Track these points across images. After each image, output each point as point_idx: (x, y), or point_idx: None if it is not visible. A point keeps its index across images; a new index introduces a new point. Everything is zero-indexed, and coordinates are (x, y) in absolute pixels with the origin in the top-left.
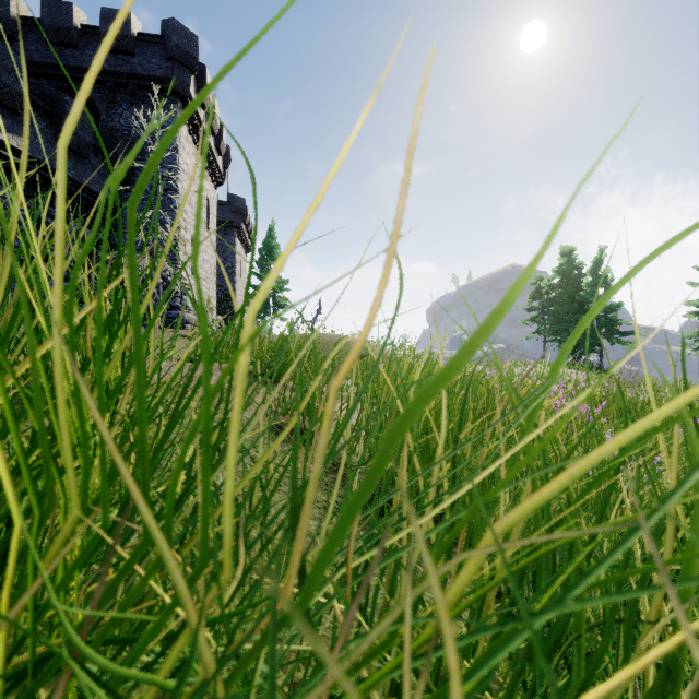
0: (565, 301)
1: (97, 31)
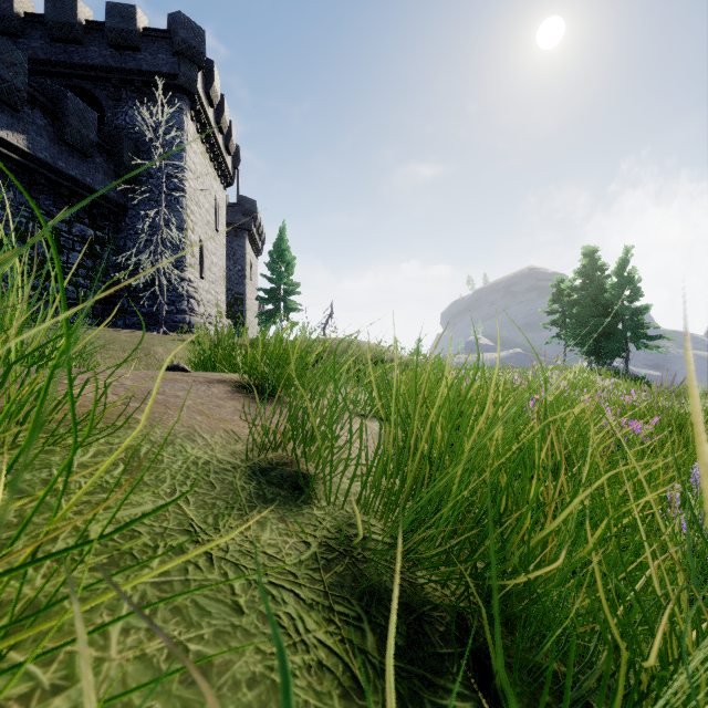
0: (588, 304)
1: (102, 26)
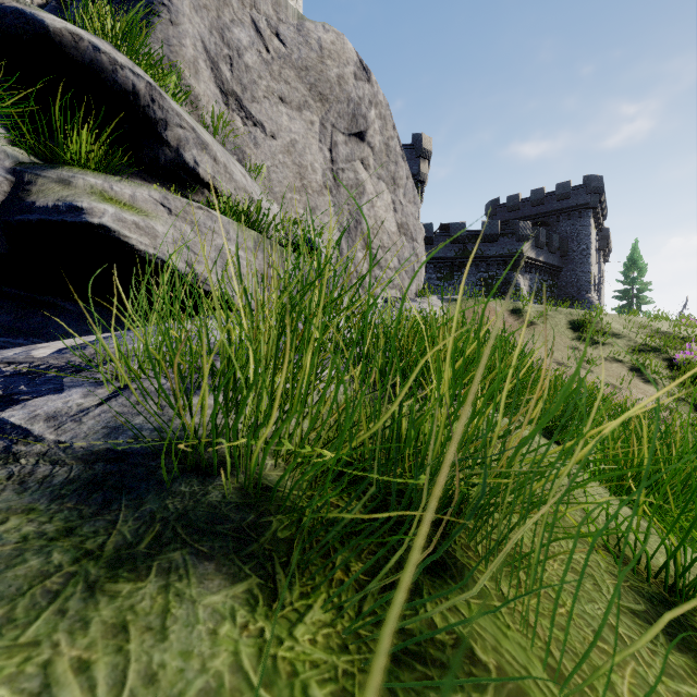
0: None
1: (552, 193)
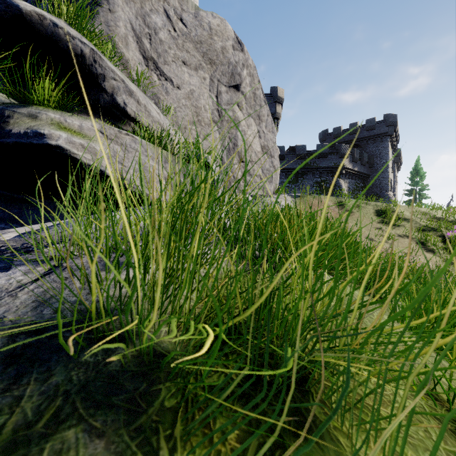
0: None
1: (363, 126)
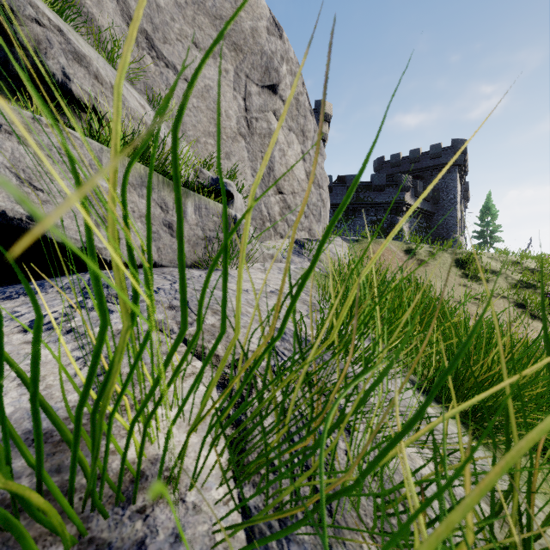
0: None
1: (427, 153)
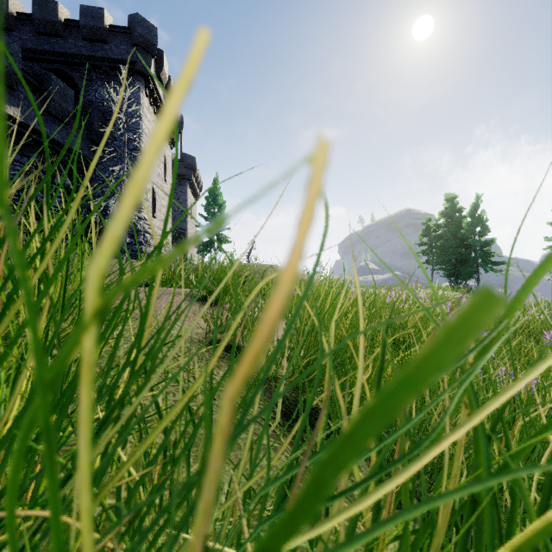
0: (449, 238)
1: (77, 23)
